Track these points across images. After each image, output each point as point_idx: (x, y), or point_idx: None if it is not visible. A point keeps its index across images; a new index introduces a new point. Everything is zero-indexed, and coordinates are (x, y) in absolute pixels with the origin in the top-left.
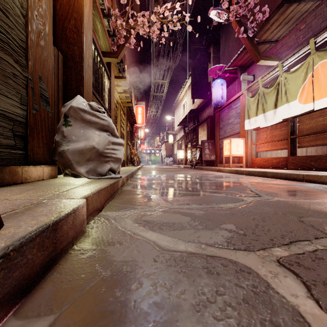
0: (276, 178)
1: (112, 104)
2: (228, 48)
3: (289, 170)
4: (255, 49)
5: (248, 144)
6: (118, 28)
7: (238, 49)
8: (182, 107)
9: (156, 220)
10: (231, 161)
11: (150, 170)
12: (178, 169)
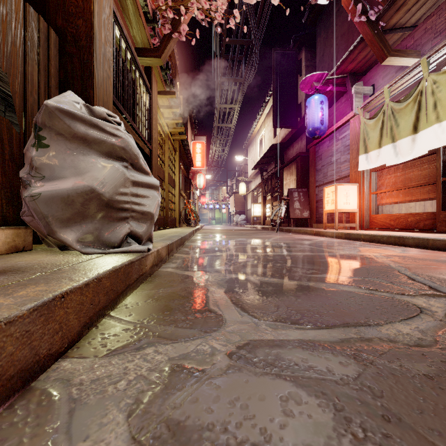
0: (424, 247)
1: (153, 133)
2: (329, 49)
3: (445, 235)
4: (380, 39)
5: (363, 193)
6: (161, 10)
7: (346, 48)
8: (259, 143)
9: (212, 423)
10: (337, 220)
11: (213, 233)
12: (253, 231)
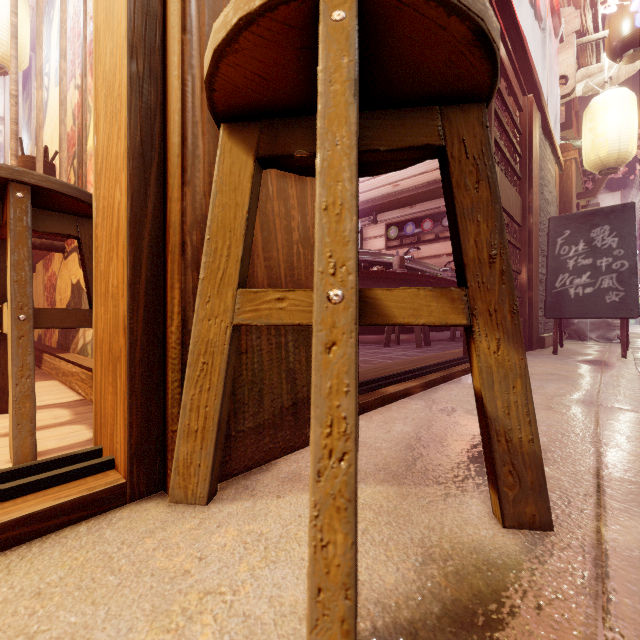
0: None
1: None
2: None
3: None
4: None
5: None
6: None
7: None
8: None
9: None
10: None
11: None
12: None
